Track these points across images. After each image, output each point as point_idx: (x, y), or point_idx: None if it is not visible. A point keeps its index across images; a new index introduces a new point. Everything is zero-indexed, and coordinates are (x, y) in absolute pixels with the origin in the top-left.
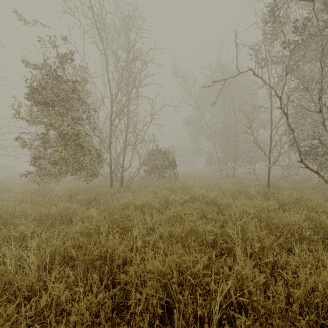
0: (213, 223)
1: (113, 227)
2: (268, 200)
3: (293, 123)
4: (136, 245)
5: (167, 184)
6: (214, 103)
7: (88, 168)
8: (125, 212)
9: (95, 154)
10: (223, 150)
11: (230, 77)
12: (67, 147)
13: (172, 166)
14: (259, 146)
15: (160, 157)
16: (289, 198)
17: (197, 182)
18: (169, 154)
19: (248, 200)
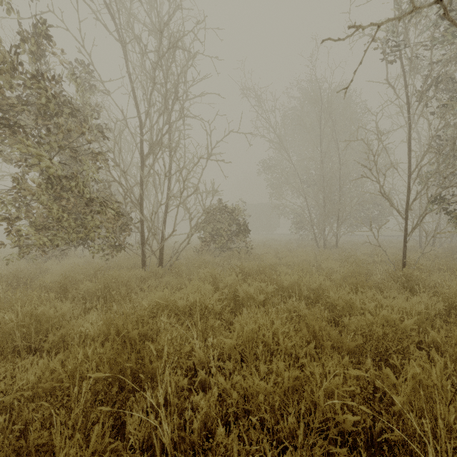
0: (336, 358)
1: (114, 372)
2: (411, 291)
3: (427, 167)
4: (161, 430)
5: (235, 261)
6: (348, 87)
7: (102, 236)
8: (154, 324)
9: (112, 212)
10: (320, 208)
11: (390, 19)
12: (63, 200)
13: (243, 233)
14: (388, 200)
15: (223, 217)
16: (446, 287)
17: (281, 257)
18: (238, 212)
19: (377, 292)
